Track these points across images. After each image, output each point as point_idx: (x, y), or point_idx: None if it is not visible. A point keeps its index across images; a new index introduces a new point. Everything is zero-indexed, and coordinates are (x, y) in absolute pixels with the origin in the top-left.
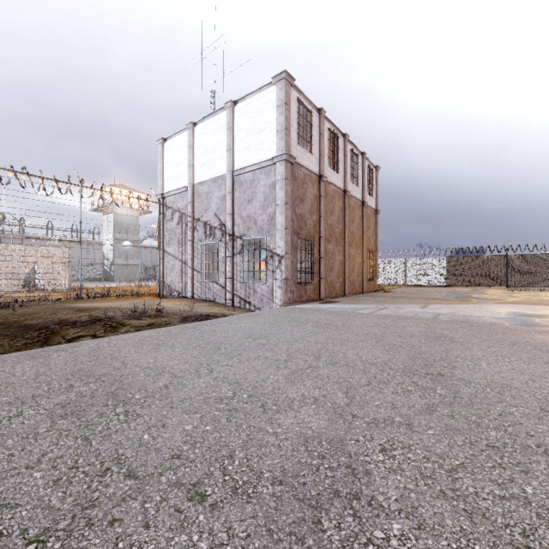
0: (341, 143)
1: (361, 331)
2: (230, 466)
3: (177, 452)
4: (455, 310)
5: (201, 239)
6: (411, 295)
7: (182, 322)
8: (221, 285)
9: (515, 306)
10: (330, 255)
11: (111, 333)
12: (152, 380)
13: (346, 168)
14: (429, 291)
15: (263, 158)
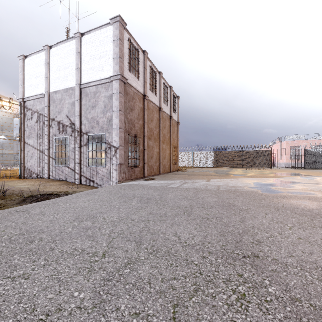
0: (158, 77)
1: (175, 204)
2: None
3: None
4: (226, 182)
5: (55, 134)
6: (198, 173)
7: (18, 203)
8: (71, 168)
9: (254, 179)
10: (151, 148)
11: None
12: None
13: (161, 94)
14: (206, 170)
15: (103, 76)
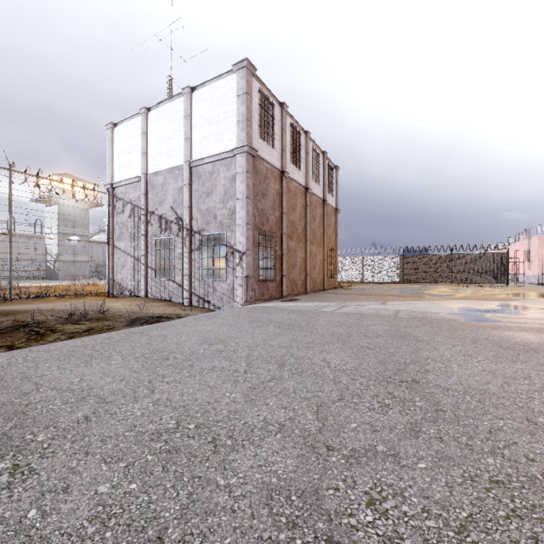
0: (303, 140)
1: (326, 331)
2: None
3: (75, 541)
4: (412, 306)
5: (155, 234)
6: (369, 292)
7: (128, 325)
8: (178, 283)
9: (464, 302)
10: (292, 252)
11: (34, 342)
12: (69, 409)
13: (308, 166)
14: (385, 287)
15: (223, 149)
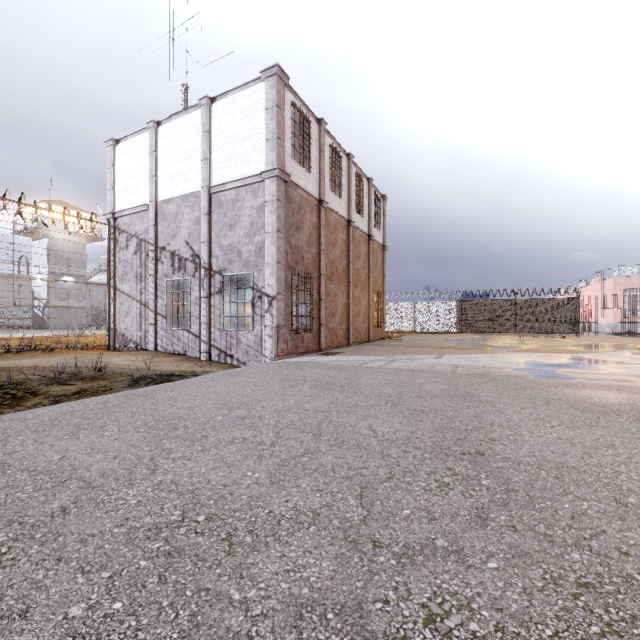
0: (345, 164)
1: (372, 392)
2: None
3: None
4: (472, 360)
5: (167, 274)
6: (422, 343)
7: (130, 386)
8: (194, 333)
9: (532, 355)
10: (332, 296)
11: (8, 408)
12: (42, 498)
13: (351, 194)
14: (440, 338)
15: (249, 172)
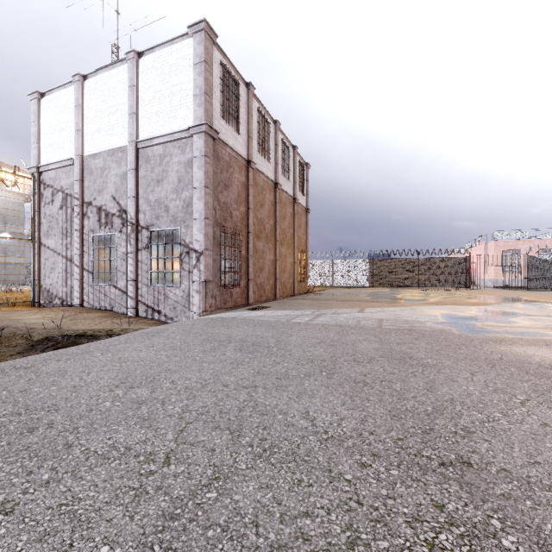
0: (272, 130)
1: (303, 355)
2: None
3: None
4: (393, 314)
5: (93, 229)
6: (342, 297)
7: (21, 353)
8: (121, 289)
9: (443, 307)
10: (260, 253)
11: None
12: None
13: (278, 159)
14: (356, 292)
15: (177, 128)
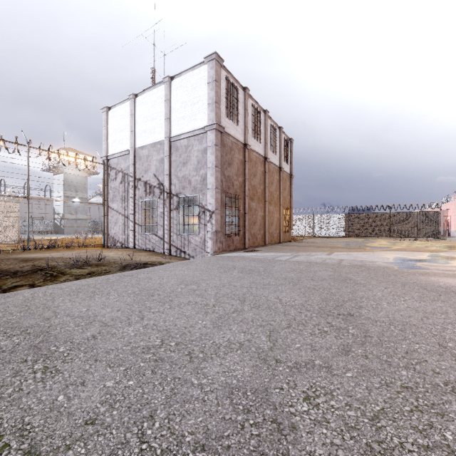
0: (263, 118)
1: (280, 276)
2: (149, 430)
3: (92, 416)
4: (354, 256)
5: (141, 197)
6: (318, 244)
7: (121, 270)
8: (160, 236)
9: (399, 253)
10: (253, 211)
11: (49, 282)
12: (80, 330)
13: (267, 139)
14: (332, 241)
15: (196, 127)
